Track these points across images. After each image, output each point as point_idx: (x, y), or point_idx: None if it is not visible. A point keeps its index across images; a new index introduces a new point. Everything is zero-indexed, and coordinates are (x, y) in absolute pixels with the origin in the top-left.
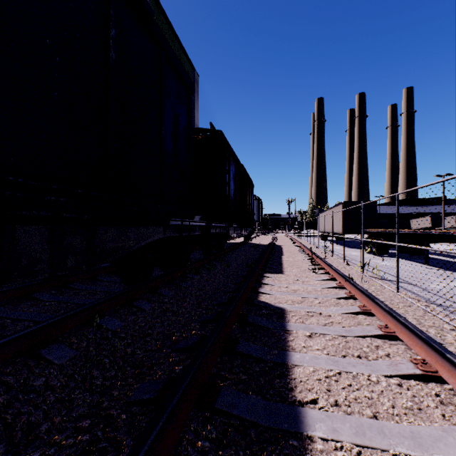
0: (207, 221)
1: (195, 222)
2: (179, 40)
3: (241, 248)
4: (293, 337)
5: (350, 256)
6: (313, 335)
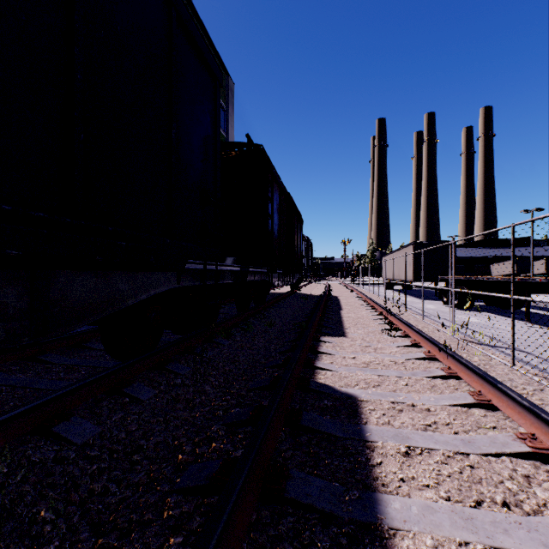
0: (243, 265)
1: (225, 266)
2: (208, 36)
3: (288, 300)
4: (380, 456)
5: (426, 311)
6: (411, 452)
